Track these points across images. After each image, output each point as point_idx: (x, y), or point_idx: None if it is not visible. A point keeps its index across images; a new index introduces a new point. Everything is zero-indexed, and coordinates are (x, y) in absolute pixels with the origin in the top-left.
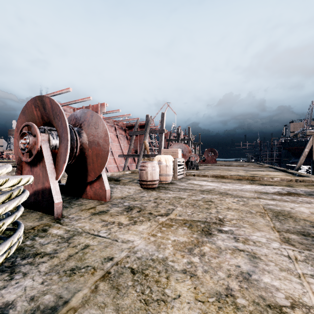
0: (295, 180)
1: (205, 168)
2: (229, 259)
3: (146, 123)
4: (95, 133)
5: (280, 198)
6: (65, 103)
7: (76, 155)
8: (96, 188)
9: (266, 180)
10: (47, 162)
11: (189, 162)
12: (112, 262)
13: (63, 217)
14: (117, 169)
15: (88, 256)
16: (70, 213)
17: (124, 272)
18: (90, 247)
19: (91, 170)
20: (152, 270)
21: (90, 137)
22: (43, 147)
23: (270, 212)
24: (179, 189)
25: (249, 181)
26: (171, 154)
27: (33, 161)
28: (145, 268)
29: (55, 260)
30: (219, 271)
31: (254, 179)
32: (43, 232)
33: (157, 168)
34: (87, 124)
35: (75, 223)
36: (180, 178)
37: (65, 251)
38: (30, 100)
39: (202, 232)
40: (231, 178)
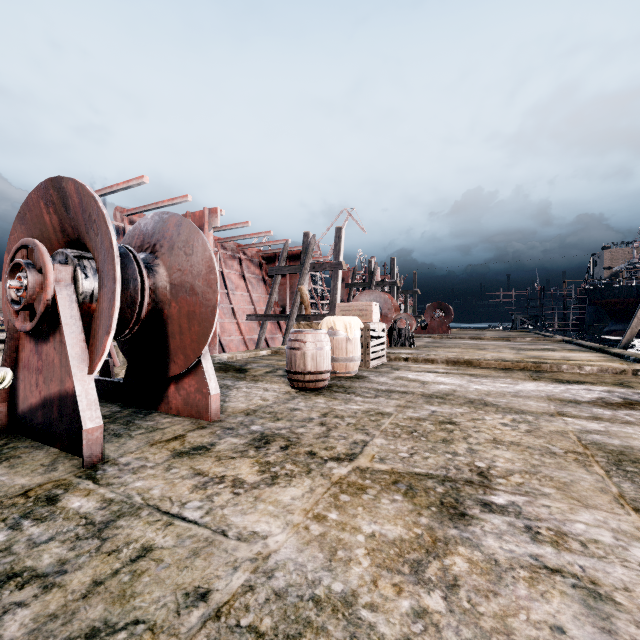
0: (633, 372)
1: (429, 343)
2: (529, 603)
3: (304, 250)
4: (187, 266)
5: (612, 416)
6: (136, 208)
7: (142, 316)
8: (190, 390)
9: (566, 372)
10: (68, 332)
11: (394, 330)
12: (204, 607)
13: (104, 462)
14: (245, 344)
15: (144, 584)
16: (125, 452)
17: None
18: (154, 554)
19: (178, 349)
20: None
21: (174, 274)
22: (60, 297)
23: (599, 451)
24: (376, 391)
25: (529, 374)
26: (358, 315)
27: (37, 329)
28: (296, 631)
29: (52, 599)
30: None
31: (540, 369)
32: (47, 505)
33: (326, 345)
34: (168, 245)
35: (130, 481)
36: (376, 367)
37: (88, 568)
38: (34, 189)
39: (441, 510)
40: (489, 366)
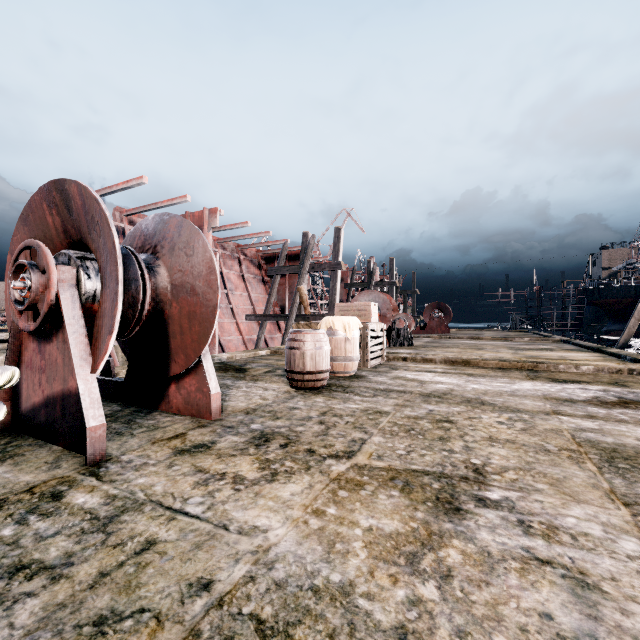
0: (629, 371)
1: (427, 343)
2: (519, 592)
3: (303, 251)
4: (187, 267)
5: (606, 415)
6: (136, 208)
7: (143, 316)
8: (191, 389)
9: (562, 371)
10: (71, 332)
11: (392, 330)
12: (207, 596)
13: (107, 460)
14: (244, 344)
15: (149, 576)
16: (127, 450)
17: (237, 631)
18: (158, 547)
19: (179, 348)
20: (313, 627)
21: (175, 275)
22: (63, 297)
23: (592, 449)
24: (374, 390)
25: (526, 373)
26: (357, 315)
27: (40, 329)
28: (296, 618)
29: (60, 589)
30: (498, 633)
31: (537, 369)
32: (52, 500)
33: (325, 345)
34: (169, 246)
35: (133, 478)
36: (375, 366)
37: (94, 560)
38: (37, 191)
39: (437, 505)
40: (486, 365)
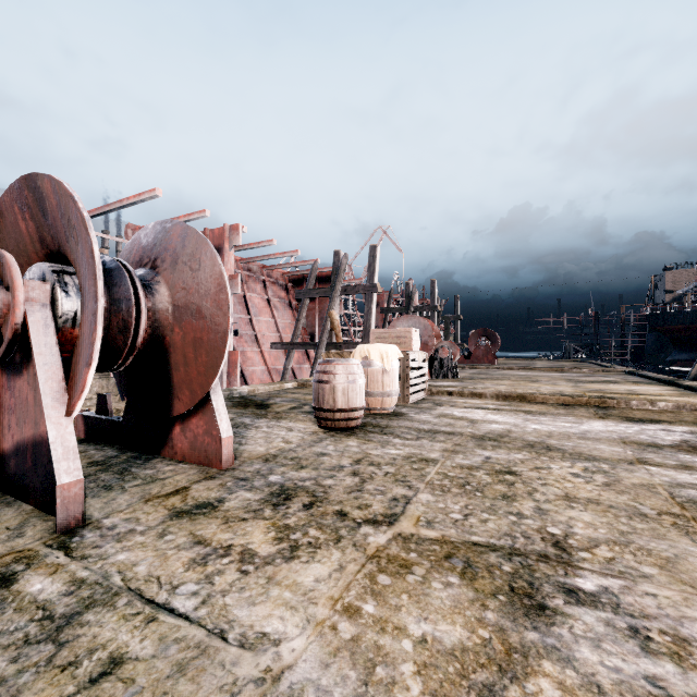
0: None
1: (474, 374)
2: None
3: (334, 271)
4: (192, 284)
5: None
6: None
7: (138, 344)
8: (198, 431)
9: (636, 408)
10: (41, 364)
11: (435, 360)
12: None
13: (84, 525)
14: (269, 375)
15: None
16: (112, 510)
17: None
18: (124, 670)
19: (183, 383)
20: None
21: (178, 293)
22: (32, 320)
23: None
24: (417, 431)
25: (594, 411)
26: (396, 342)
27: (5, 359)
28: None
29: None
30: None
31: (605, 405)
32: None
33: (360, 377)
34: (171, 259)
35: (112, 552)
36: (416, 402)
37: (29, 694)
38: (7, 190)
39: (512, 601)
40: (545, 401)
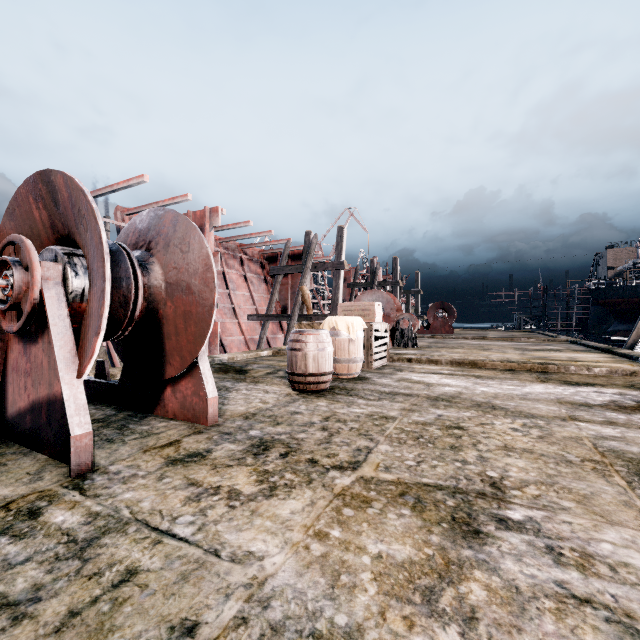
0: None
1: (432, 343)
2: None
3: (305, 250)
4: (183, 264)
5: (627, 421)
6: (137, 208)
7: (136, 316)
8: (187, 393)
9: (574, 373)
10: (56, 333)
11: (396, 330)
12: None
13: (93, 471)
14: (246, 345)
15: (125, 616)
16: (116, 459)
17: None
18: (139, 578)
19: (174, 350)
20: None
21: (170, 272)
22: (47, 296)
23: (618, 460)
24: (379, 393)
25: (536, 375)
26: (361, 315)
27: (24, 330)
28: None
29: (21, 633)
30: None
31: (547, 371)
32: (28, 519)
33: (328, 346)
34: (164, 242)
35: (119, 492)
36: (379, 368)
37: (64, 595)
38: (23, 183)
39: (453, 527)
40: (494, 367)
